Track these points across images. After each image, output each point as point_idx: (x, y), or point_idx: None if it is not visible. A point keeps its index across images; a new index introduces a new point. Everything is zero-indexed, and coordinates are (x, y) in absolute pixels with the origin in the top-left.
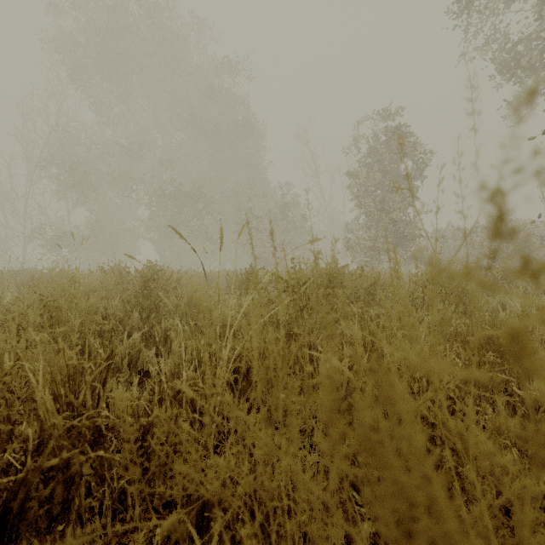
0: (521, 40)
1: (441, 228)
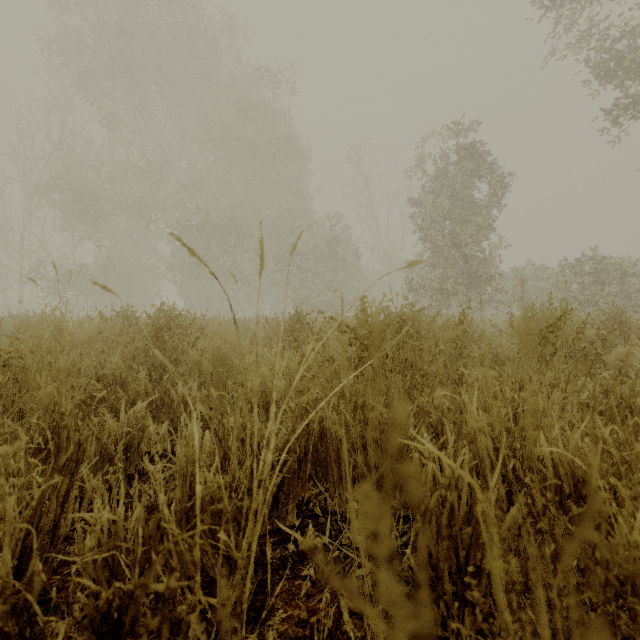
0: (622, 38)
1: (519, 267)
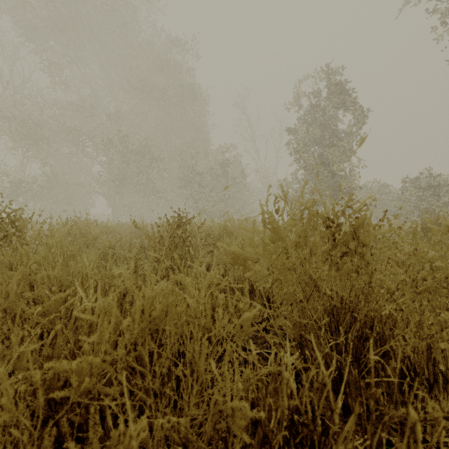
0: None
1: None
